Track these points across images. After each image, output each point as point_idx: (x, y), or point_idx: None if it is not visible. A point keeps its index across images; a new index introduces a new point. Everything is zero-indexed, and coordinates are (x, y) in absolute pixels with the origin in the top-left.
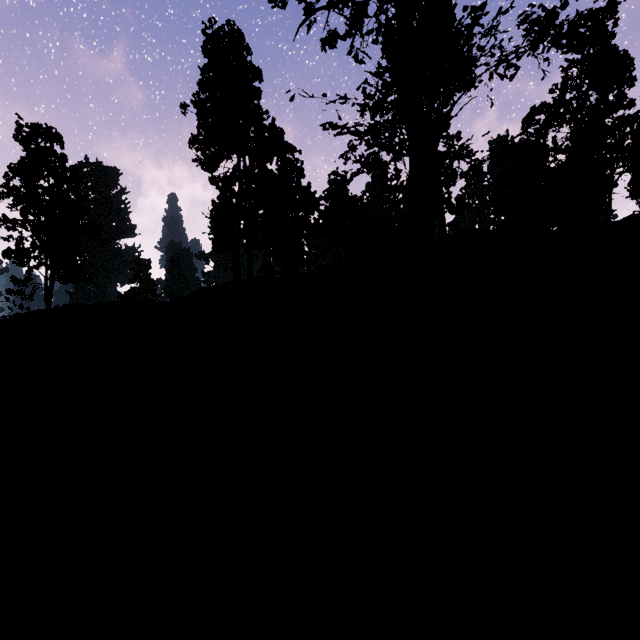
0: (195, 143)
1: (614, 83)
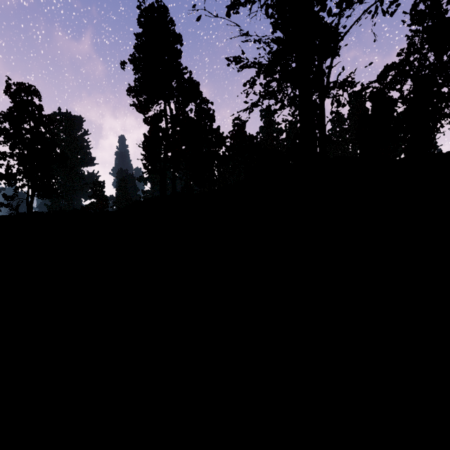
0: (132, 91)
1: (447, 47)
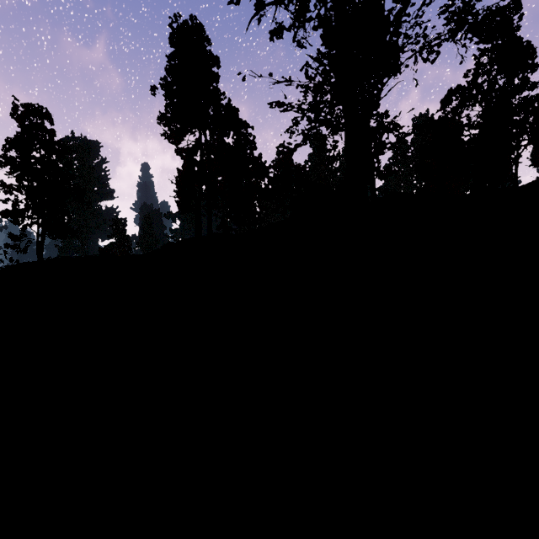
0: (163, 120)
1: (519, 69)
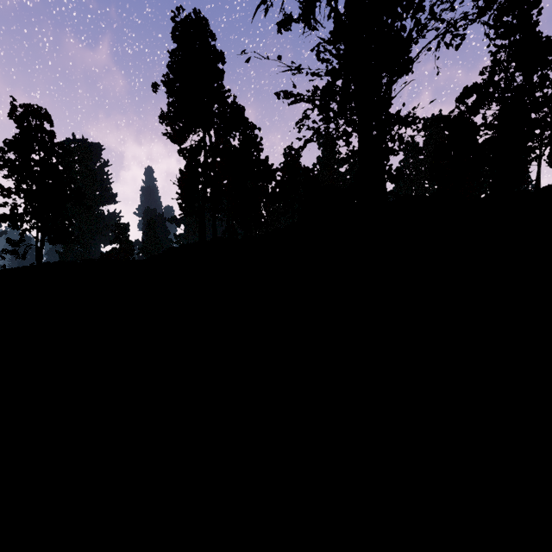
0: (165, 118)
1: (538, 65)
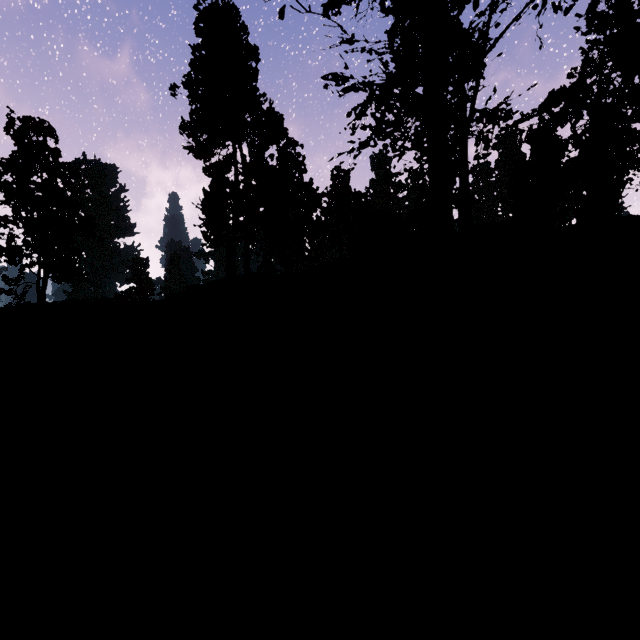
0: (186, 128)
1: None
